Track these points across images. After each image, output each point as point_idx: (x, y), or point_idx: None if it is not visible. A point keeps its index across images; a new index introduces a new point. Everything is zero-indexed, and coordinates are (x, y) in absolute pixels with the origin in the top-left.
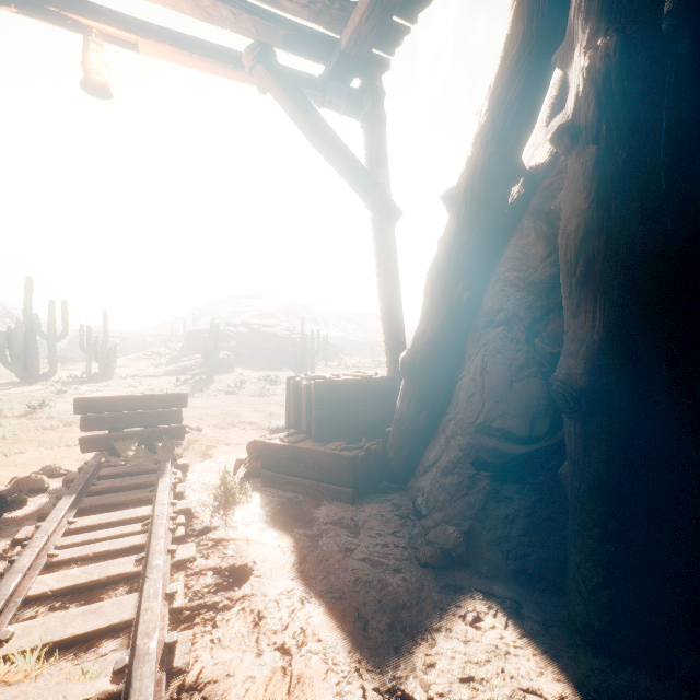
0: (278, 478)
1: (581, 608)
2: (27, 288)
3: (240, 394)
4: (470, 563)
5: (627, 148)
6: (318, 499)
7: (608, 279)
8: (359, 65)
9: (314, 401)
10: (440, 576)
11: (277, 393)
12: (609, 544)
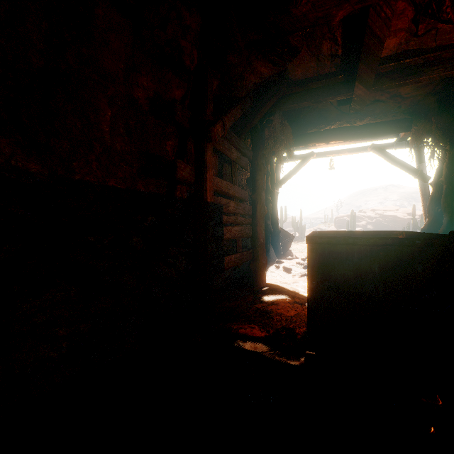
0: None
1: None
2: None
3: None
4: None
5: (451, 186)
6: None
7: (448, 211)
8: (408, 138)
9: None
10: None
11: None
12: None
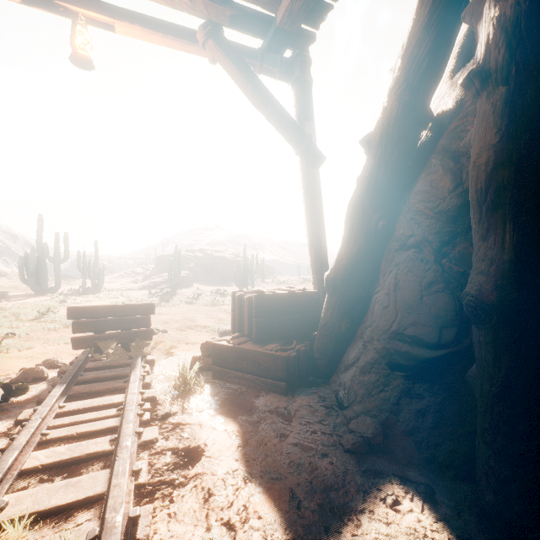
0: (225, 372)
1: (490, 497)
2: (39, 223)
3: (196, 304)
4: (387, 450)
5: (535, 87)
6: (258, 390)
7: (517, 205)
8: (290, 37)
9: (254, 311)
10: (361, 461)
11: (225, 303)
12: (518, 442)
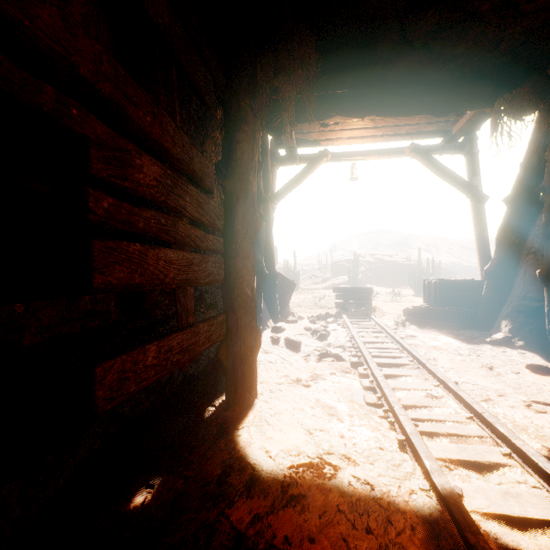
0: (420, 321)
1: (547, 350)
2: None
3: (376, 300)
4: (509, 345)
5: None
6: (440, 328)
7: None
8: (461, 136)
9: (438, 289)
10: (493, 345)
11: (402, 300)
12: None
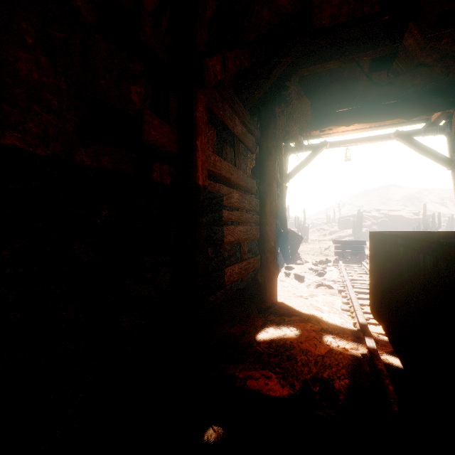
0: None
1: None
2: None
3: None
4: None
5: None
6: None
7: None
8: (440, 122)
9: None
10: None
11: None
12: None
